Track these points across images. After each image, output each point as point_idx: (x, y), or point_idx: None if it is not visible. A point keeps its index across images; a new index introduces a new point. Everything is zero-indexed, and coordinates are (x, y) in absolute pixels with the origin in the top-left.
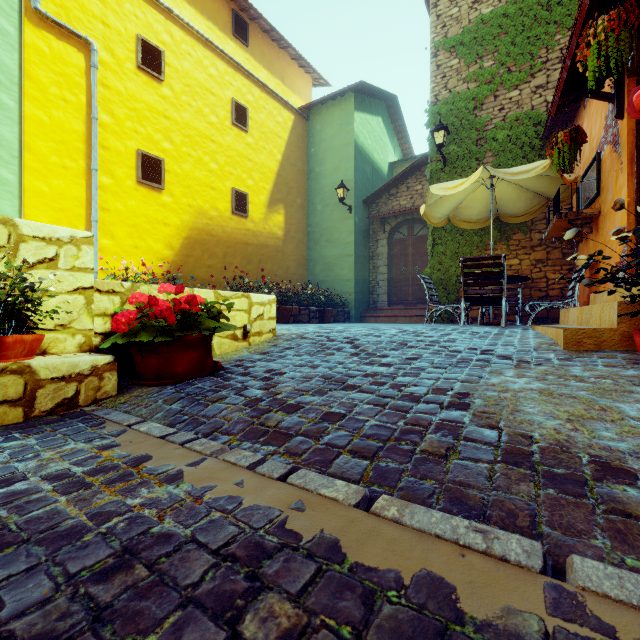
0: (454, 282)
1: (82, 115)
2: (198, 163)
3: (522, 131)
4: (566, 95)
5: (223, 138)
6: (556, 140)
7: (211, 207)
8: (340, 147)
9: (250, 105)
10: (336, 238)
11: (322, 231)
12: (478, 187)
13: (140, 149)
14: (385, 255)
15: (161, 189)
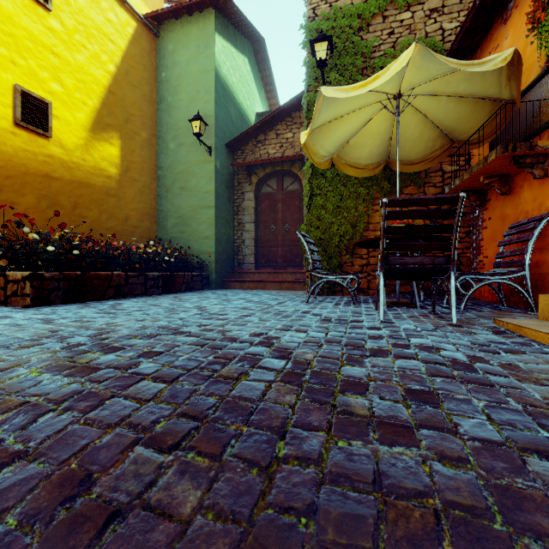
0: (336, 243)
1: None
2: None
3: None
4: None
5: None
6: None
7: None
8: (198, 74)
9: None
10: (193, 185)
11: (175, 176)
12: (376, 113)
13: None
14: (252, 210)
15: None
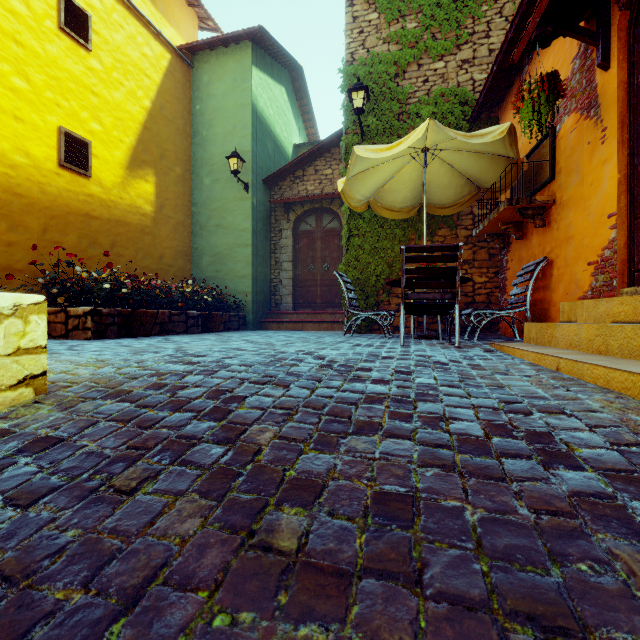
0: (373, 283)
1: None
2: None
3: (448, 109)
4: (544, 24)
5: (41, 45)
6: (529, 87)
7: (14, 148)
8: (234, 108)
9: (95, 13)
10: (229, 223)
11: (210, 212)
12: (407, 163)
13: None
14: (290, 248)
15: None
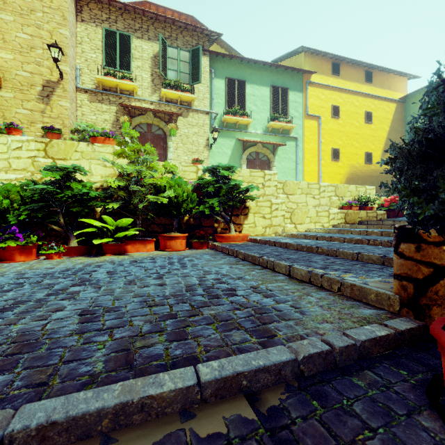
0: None
1: (316, 142)
2: (351, 146)
3: None
4: None
5: (361, 131)
6: None
7: (356, 163)
8: None
9: (373, 110)
10: None
11: None
12: None
13: (332, 147)
14: None
15: (338, 160)
